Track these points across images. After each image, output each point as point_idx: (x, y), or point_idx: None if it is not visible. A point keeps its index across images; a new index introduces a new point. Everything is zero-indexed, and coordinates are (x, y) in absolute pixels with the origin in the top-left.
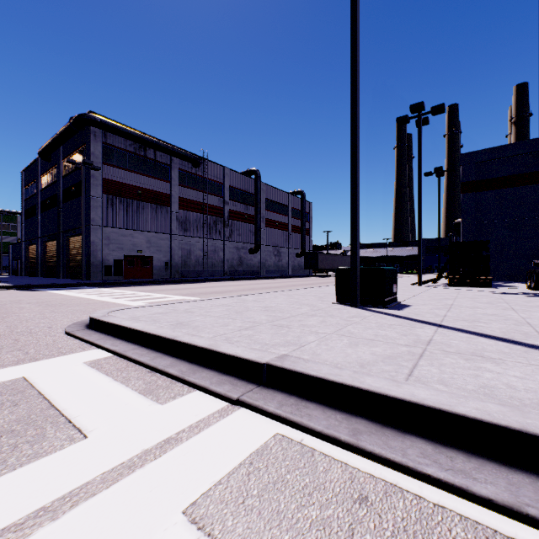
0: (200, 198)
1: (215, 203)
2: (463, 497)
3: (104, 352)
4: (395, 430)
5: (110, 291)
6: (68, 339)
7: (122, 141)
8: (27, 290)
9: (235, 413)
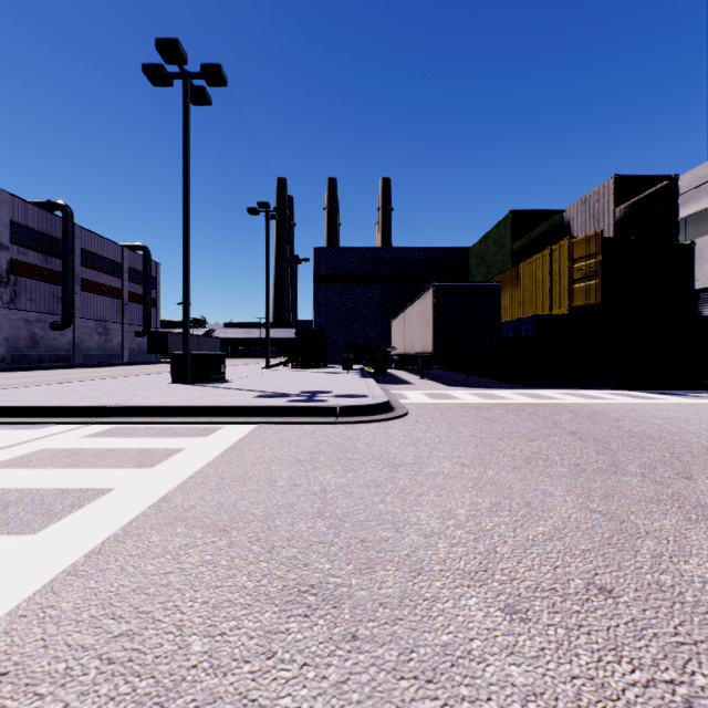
0: None
1: None
2: (186, 424)
3: None
4: (172, 417)
5: None
6: None
7: None
8: None
9: (91, 426)
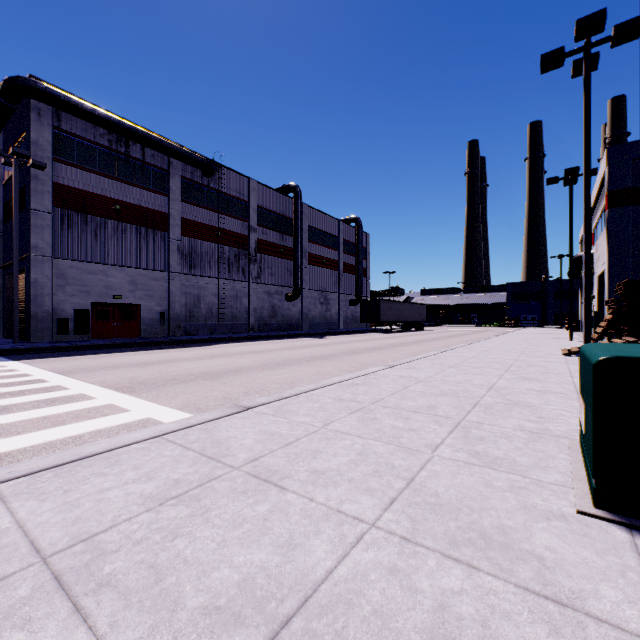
0: (213, 221)
1: (236, 229)
2: None
3: None
4: None
5: (4, 372)
6: None
7: (88, 129)
8: None
9: None
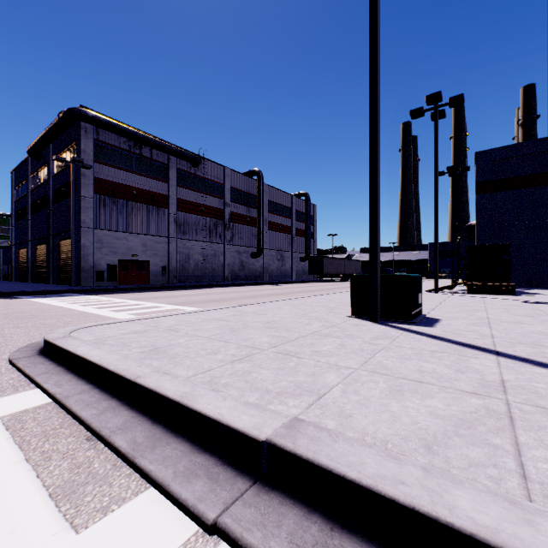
0: (199, 199)
1: (215, 205)
2: None
3: (42, 395)
4: None
5: (97, 299)
6: (6, 371)
7: (116, 138)
8: (7, 297)
9: None
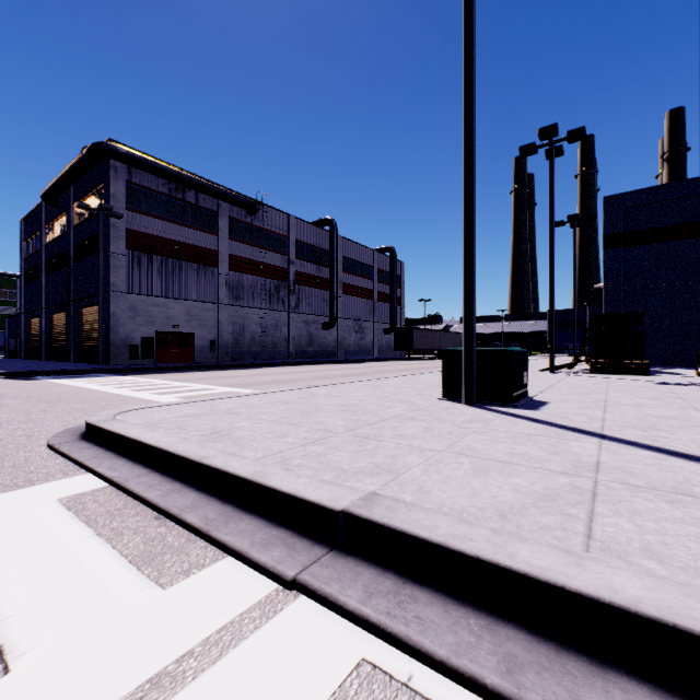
0: (256, 256)
1: (276, 262)
2: None
3: (96, 480)
4: (584, 660)
5: (133, 381)
6: (49, 457)
7: (153, 180)
8: (21, 378)
9: (288, 609)
